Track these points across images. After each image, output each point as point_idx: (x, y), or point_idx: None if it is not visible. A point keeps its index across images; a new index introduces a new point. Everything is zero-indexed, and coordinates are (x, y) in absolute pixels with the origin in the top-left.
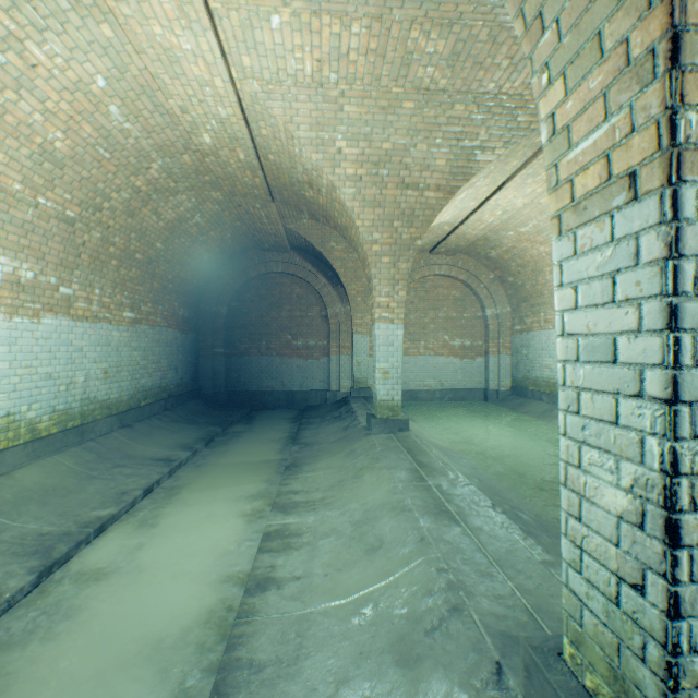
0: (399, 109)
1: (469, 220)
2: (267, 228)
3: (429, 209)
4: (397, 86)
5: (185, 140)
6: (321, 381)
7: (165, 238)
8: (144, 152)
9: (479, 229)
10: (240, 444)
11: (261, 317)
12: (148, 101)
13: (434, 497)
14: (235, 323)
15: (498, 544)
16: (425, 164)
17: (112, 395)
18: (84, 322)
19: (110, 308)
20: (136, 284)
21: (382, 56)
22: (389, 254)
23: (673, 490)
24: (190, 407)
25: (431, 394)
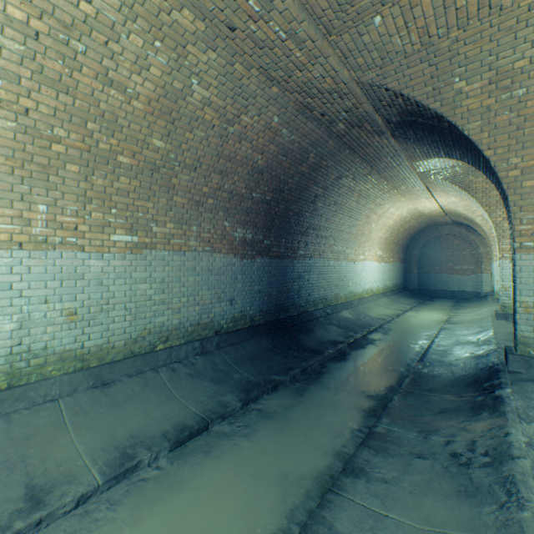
0: None
1: None
2: (441, 221)
3: None
4: None
5: (419, 211)
6: (470, 286)
7: (402, 233)
8: (406, 217)
9: None
10: (432, 305)
11: (435, 255)
12: (413, 210)
13: None
14: (421, 258)
15: None
16: None
17: (388, 285)
18: (385, 263)
19: (388, 258)
20: (393, 249)
21: None
22: None
23: (499, 286)
24: (405, 293)
25: None
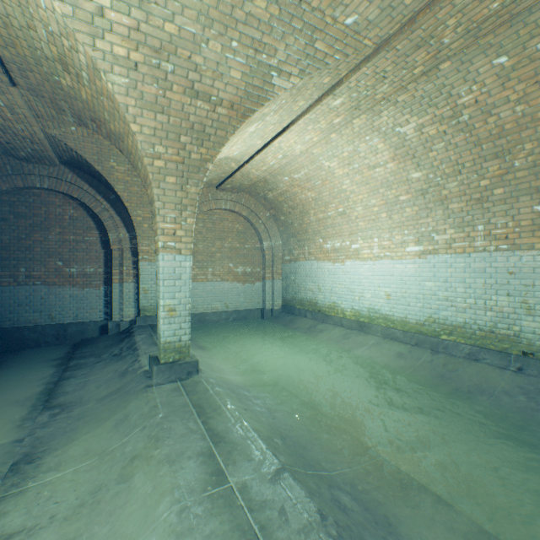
0: None
1: (255, 160)
2: (16, 127)
3: (222, 130)
4: None
5: None
6: (102, 310)
7: None
8: None
9: (262, 170)
10: None
11: (18, 240)
12: None
13: (242, 527)
14: None
15: None
16: (219, 71)
17: None
18: None
19: None
20: None
21: None
22: (176, 174)
23: None
24: None
25: (218, 316)
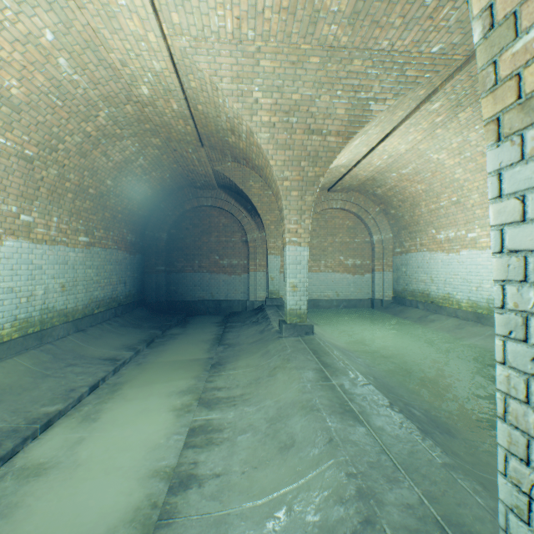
0: (307, 64)
1: (361, 163)
2: (198, 169)
3: (330, 152)
4: (305, 43)
5: (127, 91)
6: (242, 292)
7: (114, 176)
8: (92, 101)
9: (368, 171)
10: (175, 344)
11: (194, 242)
12: (93, 56)
13: (338, 397)
14: (173, 246)
15: (401, 446)
16: (328, 113)
17: (69, 305)
18: (43, 244)
19: (67, 233)
20: (90, 213)
21: (292, 14)
22: (298, 189)
23: None
24: (136, 314)
25: (329, 302)
